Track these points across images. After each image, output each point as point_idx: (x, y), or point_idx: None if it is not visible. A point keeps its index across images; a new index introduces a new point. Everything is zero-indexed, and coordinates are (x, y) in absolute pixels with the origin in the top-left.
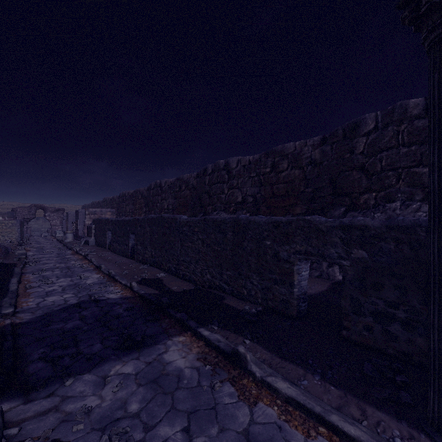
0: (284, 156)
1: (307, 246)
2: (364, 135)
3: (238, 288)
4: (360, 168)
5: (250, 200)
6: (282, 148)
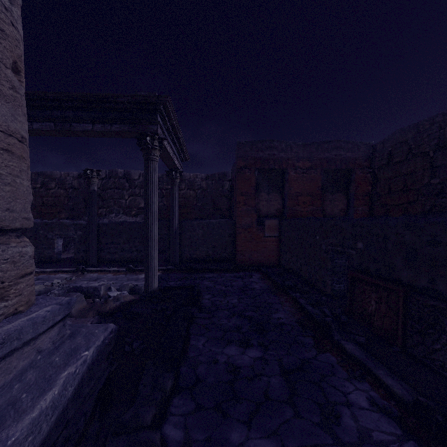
0: (53, 179)
1: (61, 232)
2: (101, 179)
3: None
4: (99, 195)
5: None
6: (51, 173)
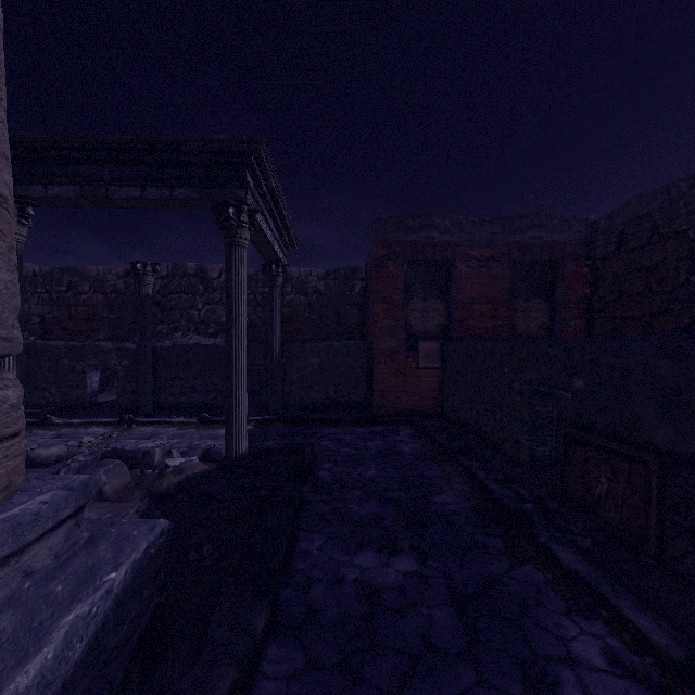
0: (86, 278)
1: (97, 361)
2: (160, 278)
3: (35, 400)
4: (157, 304)
5: (36, 321)
6: (82, 269)
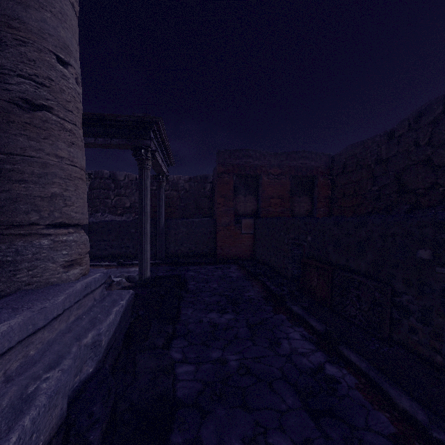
0: None
1: None
2: None
3: None
4: None
5: None
6: None
